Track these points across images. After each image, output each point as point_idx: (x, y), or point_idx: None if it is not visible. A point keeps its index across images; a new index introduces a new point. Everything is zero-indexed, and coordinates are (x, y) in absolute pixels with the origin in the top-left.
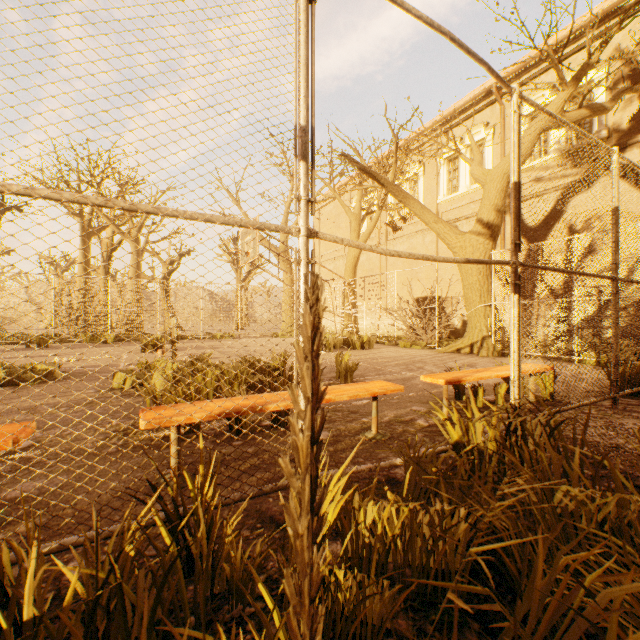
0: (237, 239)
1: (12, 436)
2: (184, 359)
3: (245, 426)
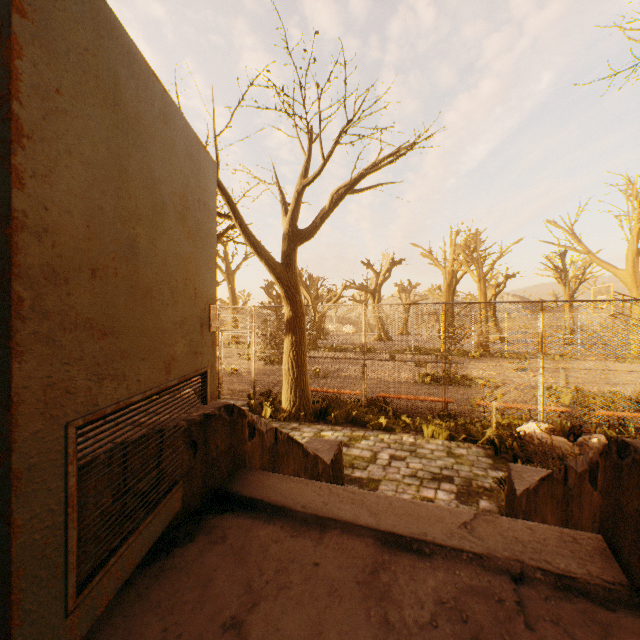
0: (563, 253)
1: (569, 410)
2: (551, 381)
3: (627, 424)
